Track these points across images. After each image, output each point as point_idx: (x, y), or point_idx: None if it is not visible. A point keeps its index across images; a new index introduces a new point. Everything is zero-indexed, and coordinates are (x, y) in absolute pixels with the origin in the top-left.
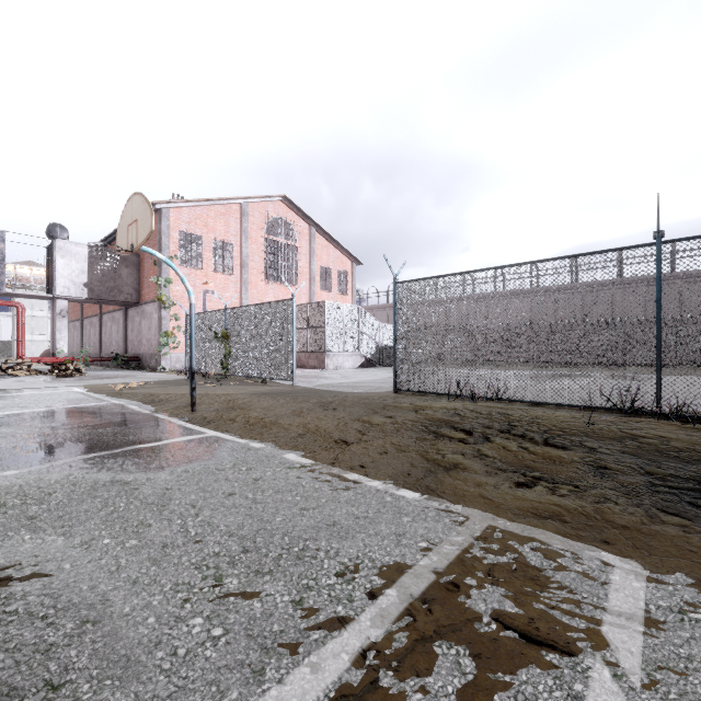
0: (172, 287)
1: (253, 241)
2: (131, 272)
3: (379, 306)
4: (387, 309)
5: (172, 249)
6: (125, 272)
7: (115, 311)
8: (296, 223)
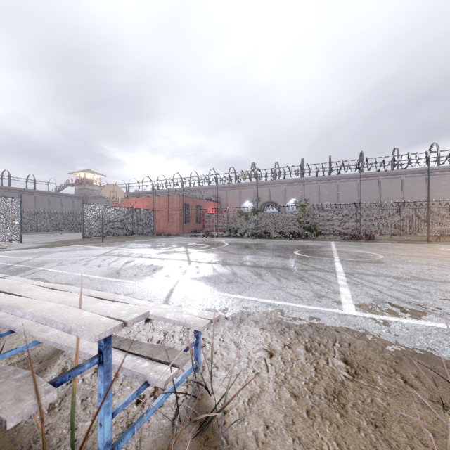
0: None
1: None
2: None
3: None
4: None
5: None
6: None
7: None
8: None
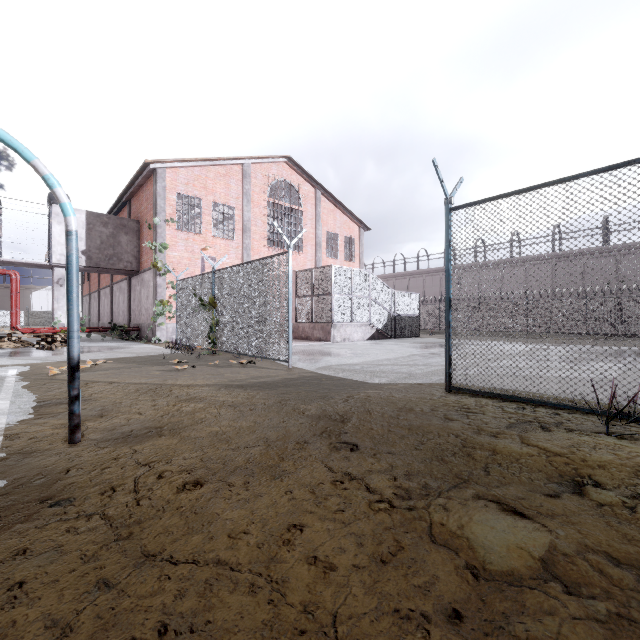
0: (168, 253)
1: (255, 204)
2: (131, 239)
3: (385, 275)
4: (393, 279)
5: (168, 212)
6: (124, 239)
7: (122, 281)
8: (300, 186)
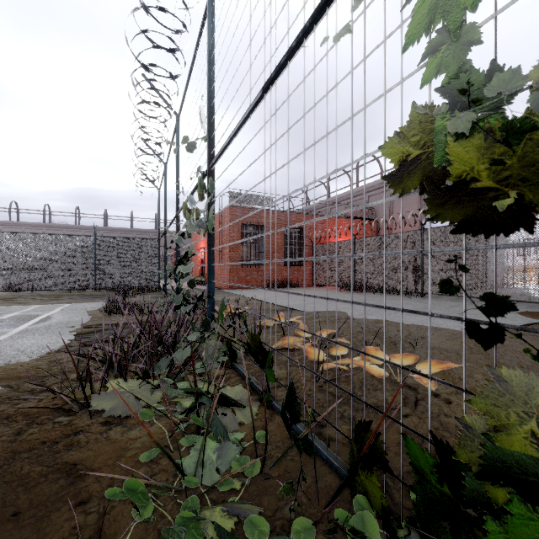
0: None
1: None
2: None
3: None
4: None
5: None
6: None
7: None
8: None
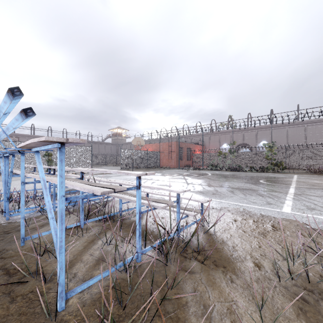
0: None
1: None
2: None
3: None
4: None
5: None
6: None
7: None
8: None
